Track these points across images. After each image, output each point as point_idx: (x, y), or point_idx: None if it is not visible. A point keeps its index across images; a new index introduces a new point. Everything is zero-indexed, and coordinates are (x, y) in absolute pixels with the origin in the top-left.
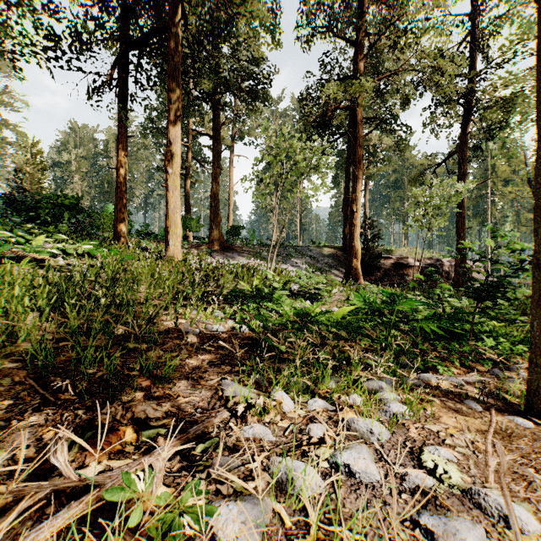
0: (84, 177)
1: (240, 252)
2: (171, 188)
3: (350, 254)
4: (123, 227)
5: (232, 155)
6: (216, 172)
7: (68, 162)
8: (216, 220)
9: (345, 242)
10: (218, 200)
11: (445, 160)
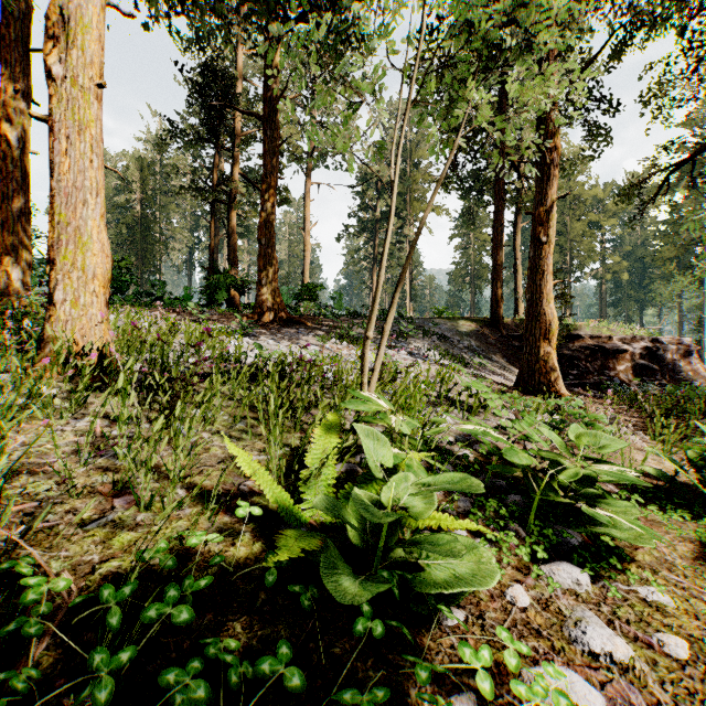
0: None
1: (312, 327)
2: (62, 127)
3: (533, 330)
4: (15, 267)
5: (309, 182)
6: (269, 183)
7: None
8: (269, 269)
9: (496, 310)
10: (272, 234)
11: (697, 153)
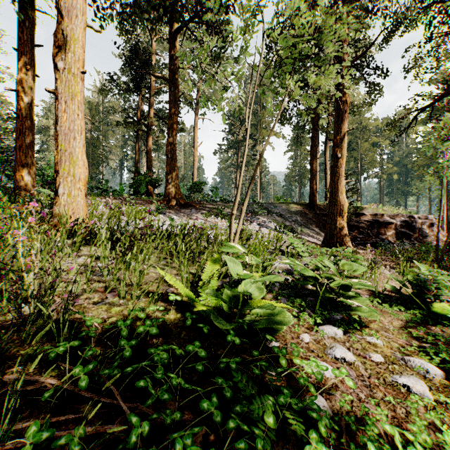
0: None
1: (199, 208)
2: (62, 96)
3: (333, 210)
4: (26, 173)
5: (197, 118)
6: (173, 120)
7: (46, 127)
8: (173, 172)
9: (312, 198)
10: (175, 151)
11: (434, 102)
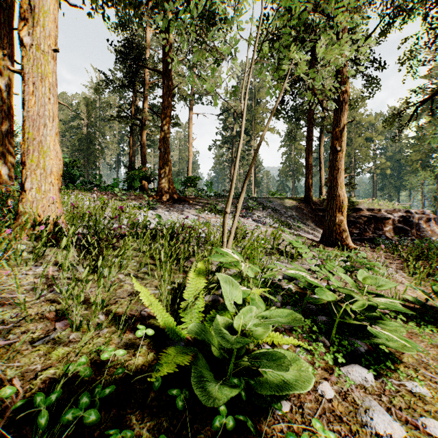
0: (62, 138)
1: (193, 204)
2: (30, 76)
3: (332, 205)
4: (3, 166)
5: (191, 113)
6: (166, 113)
7: None
8: (166, 167)
9: (308, 192)
10: (168, 145)
11: (434, 94)
